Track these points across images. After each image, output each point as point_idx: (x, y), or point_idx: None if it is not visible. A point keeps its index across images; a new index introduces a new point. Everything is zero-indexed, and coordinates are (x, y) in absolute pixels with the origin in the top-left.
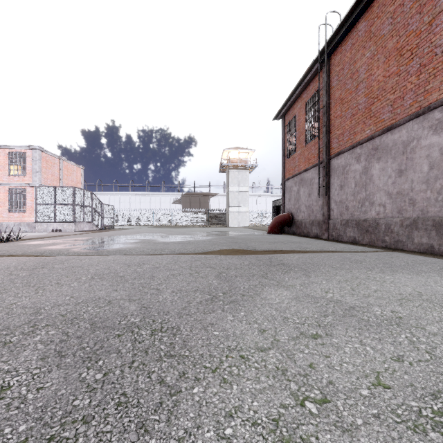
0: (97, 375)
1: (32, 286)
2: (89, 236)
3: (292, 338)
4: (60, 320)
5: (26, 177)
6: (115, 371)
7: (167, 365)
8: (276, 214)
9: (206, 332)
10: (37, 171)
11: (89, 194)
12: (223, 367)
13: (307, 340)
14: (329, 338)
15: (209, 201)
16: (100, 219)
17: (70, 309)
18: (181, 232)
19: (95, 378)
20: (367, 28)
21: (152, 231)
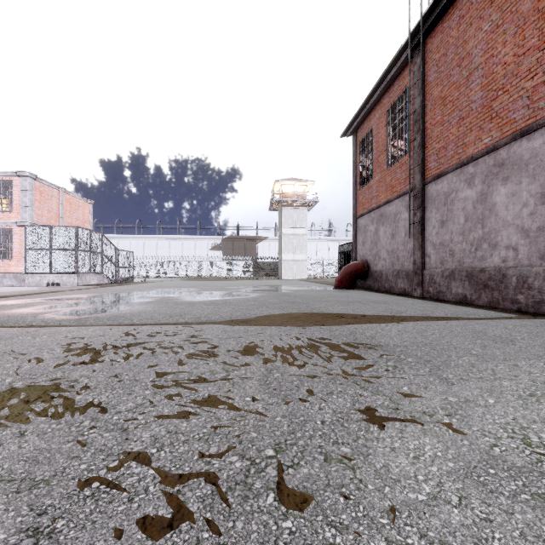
0: None
1: None
2: (91, 292)
3: None
4: None
5: (13, 213)
6: None
7: None
8: (344, 262)
9: None
10: (27, 205)
11: (98, 236)
12: None
13: None
14: None
15: (256, 247)
16: (114, 270)
17: None
18: (218, 287)
19: None
20: None
21: (181, 285)
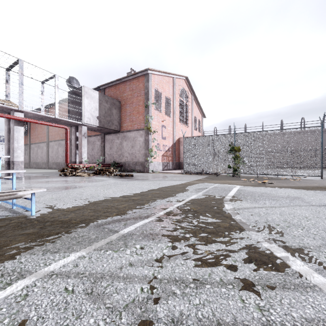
0: None
1: None
2: None
3: None
4: None
5: None
6: None
7: None
8: None
9: None
10: None
11: None
12: None
13: None
14: None
15: None
16: None
17: None
18: None
19: None
20: None
21: None
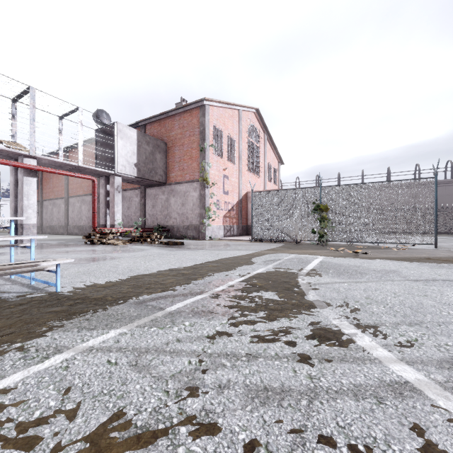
0: None
1: None
2: None
3: None
4: None
5: None
6: None
7: None
8: None
9: None
10: None
11: None
12: None
13: None
14: None
15: None
16: None
17: None
18: None
19: None
20: None
21: None
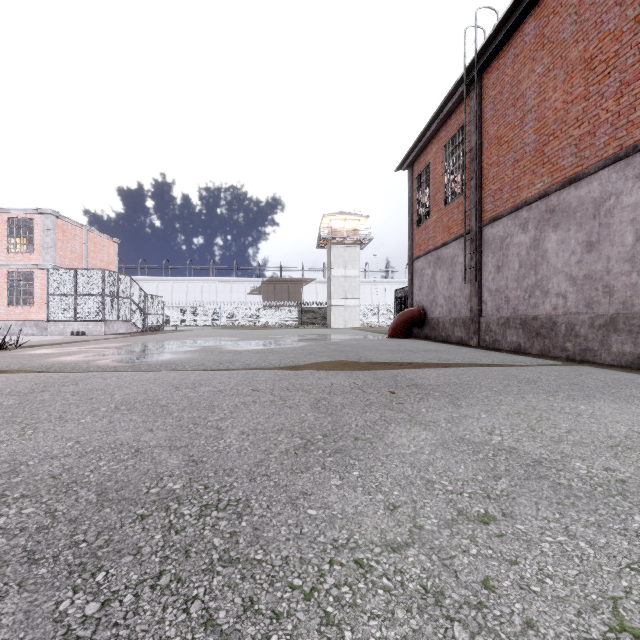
0: (88, 606)
1: (18, 422)
2: (125, 341)
3: (445, 522)
4: (48, 485)
5: (33, 255)
6: (124, 596)
7: (222, 583)
8: (400, 309)
9: (295, 510)
10: (50, 246)
11: (126, 279)
12: (324, 586)
13: (472, 526)
14: (509, 522)
15: (302, 291)
16: (143, 317)
17: (69, 464)
18: (260, 336)
19: (84, 614)
20: (539, 30)
21: (219, 334)
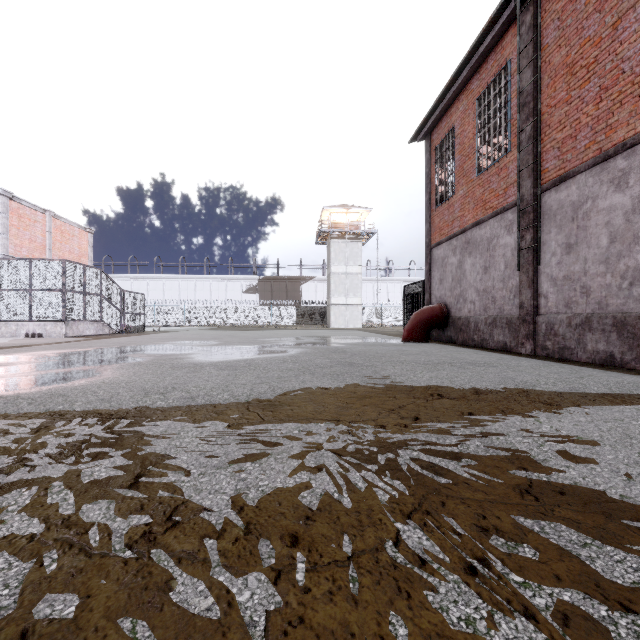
0: None
1: None
2: (70, 347)
3: None
4: None
5: None
6: None
7: None
8: (411, 307)
9: None
10: None
11: (96, 273)
12: None
13: None
14: None
15: (300, 289)
16: (118, 316)
17: None
18: (248, 339)
19: None
20: None
21: (201, 336)
